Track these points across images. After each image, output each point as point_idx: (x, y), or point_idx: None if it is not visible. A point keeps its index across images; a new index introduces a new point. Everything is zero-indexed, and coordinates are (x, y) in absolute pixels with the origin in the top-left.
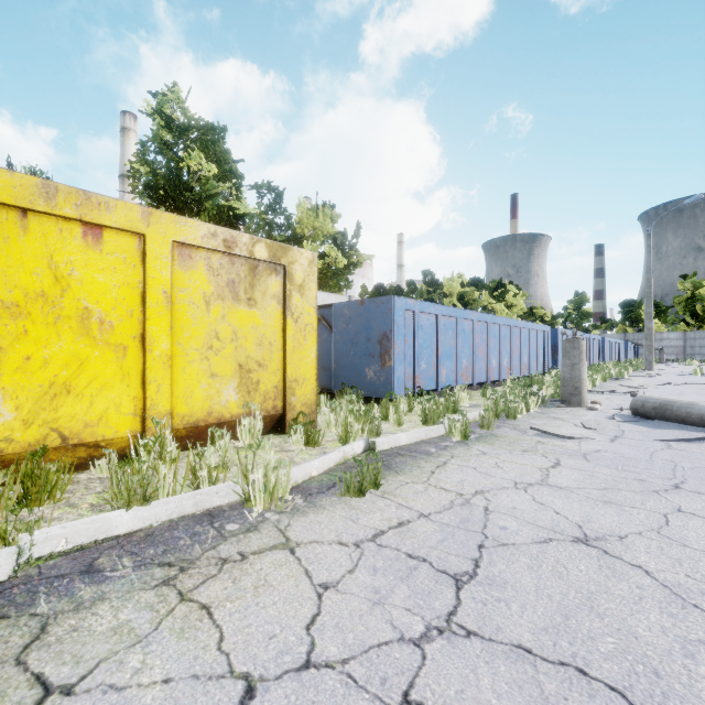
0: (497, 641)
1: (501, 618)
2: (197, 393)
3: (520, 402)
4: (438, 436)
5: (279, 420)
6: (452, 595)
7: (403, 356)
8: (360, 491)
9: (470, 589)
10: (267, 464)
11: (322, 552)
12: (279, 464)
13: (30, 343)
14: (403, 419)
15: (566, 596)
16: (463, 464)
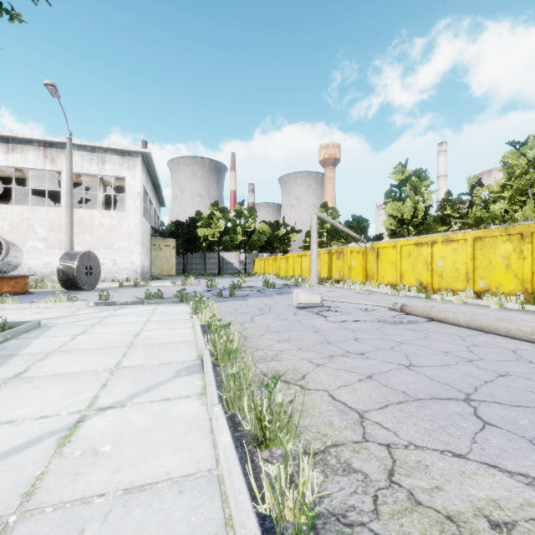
0: None
1: None
2: None
3: None
4: None
5: None
6: None
7: None
8: None
9: None
10: None
11: None
12: None
13: None
14: None
15: None
16: None
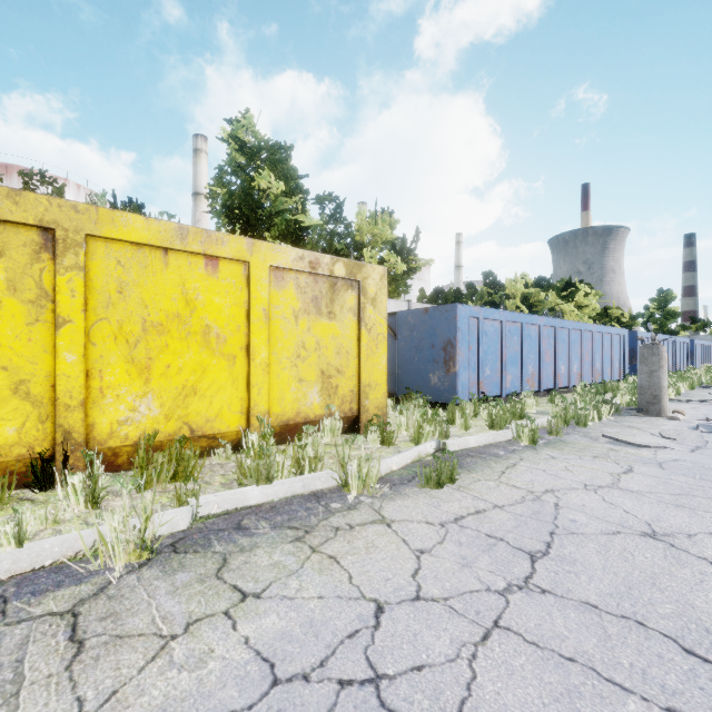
0: (568, 598)
1: (571, 584)
2: (288, 396)
3: (591, 410)
4: (506, 441)
5: (354, 421)
6: (528, 565)
7: (467, 362)
8: (438, 484)
9: (544, 563)
10: (360, 456)
11: (413, 528)
12: (370, 456)
13: (169, 354)
14: (470, 423)
15: (631, 574)
16: (532, 466)
